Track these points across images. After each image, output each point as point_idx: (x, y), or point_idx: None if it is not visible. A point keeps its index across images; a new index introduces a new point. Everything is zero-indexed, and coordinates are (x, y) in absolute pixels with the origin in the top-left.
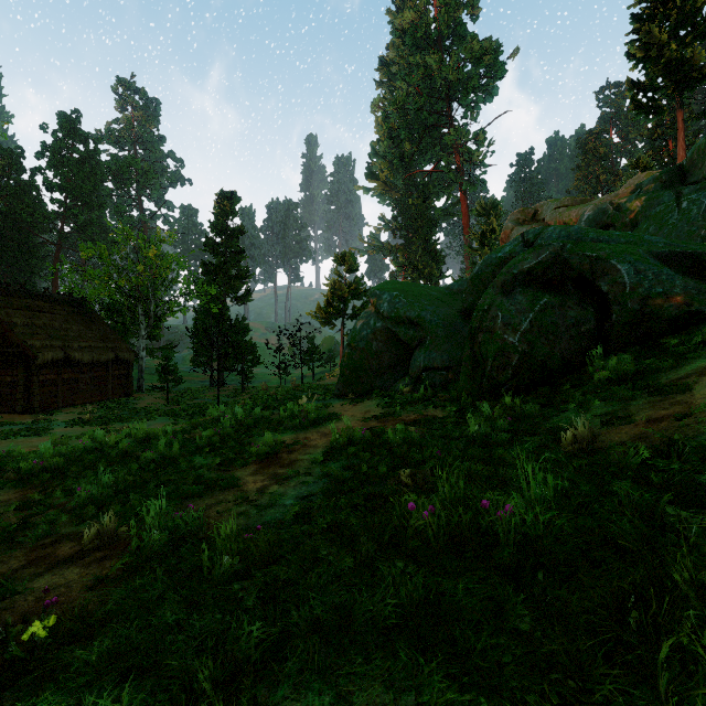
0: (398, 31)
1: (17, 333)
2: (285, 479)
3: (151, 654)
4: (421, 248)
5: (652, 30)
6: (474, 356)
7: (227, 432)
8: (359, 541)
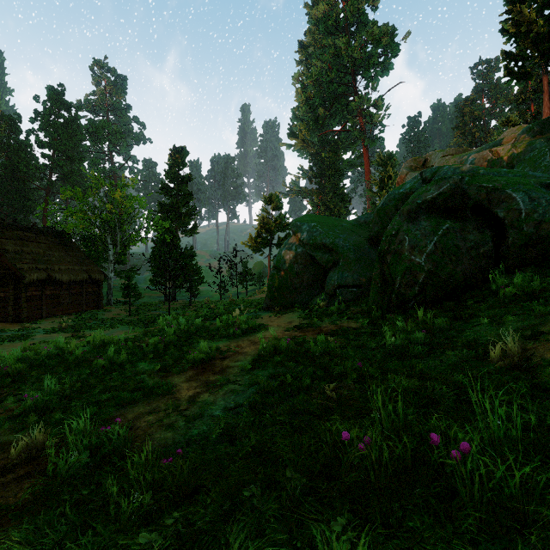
0: (314, 20)
1: (8, 258)
2: (215, 386)
3: None
4: (332, 192)
5: (522, 10)
6: (383, 275)
7: (171, 340)
8: (285, 467)
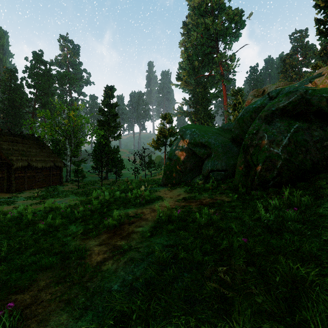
0: (192, 7)
1: (4, 153)
2: (120, 253)
3: None
4: (203, 112)
5: None
6: (247, 162)
7: (96, 208)
8: None
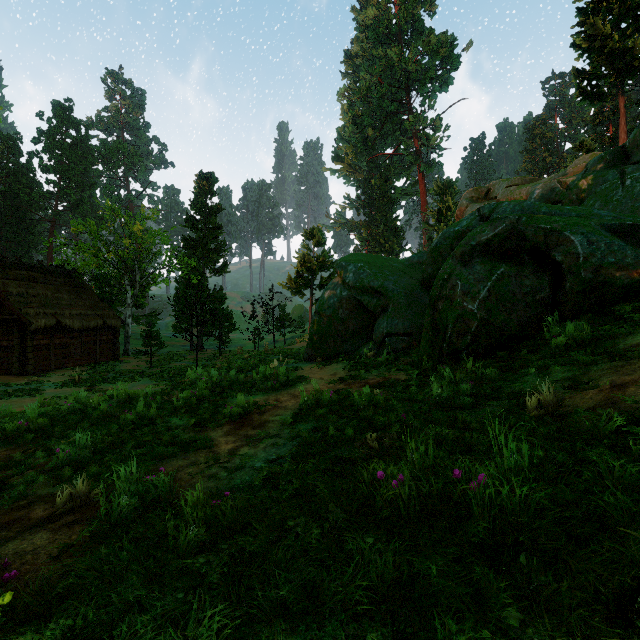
0: (362, 26)
1: (12, 302)
2: (255, 440)
3: (106, 639)
4: (383, 224)
5: (596, 22)
6: (435, 323)
7: (203, 394)
8: (327, 507)
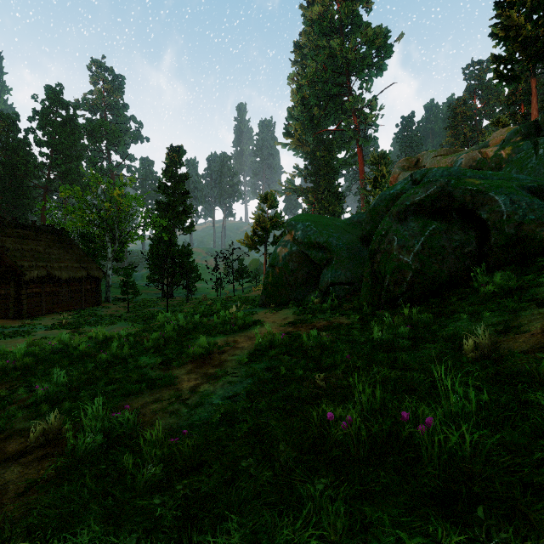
0: (309, 21)
1: (9, 256)
2: (214, 378)
3: None
4: (327, 190)
5: (511, 14)
6: (374, 273)
7: (170, 336)
8: (278, 445)
